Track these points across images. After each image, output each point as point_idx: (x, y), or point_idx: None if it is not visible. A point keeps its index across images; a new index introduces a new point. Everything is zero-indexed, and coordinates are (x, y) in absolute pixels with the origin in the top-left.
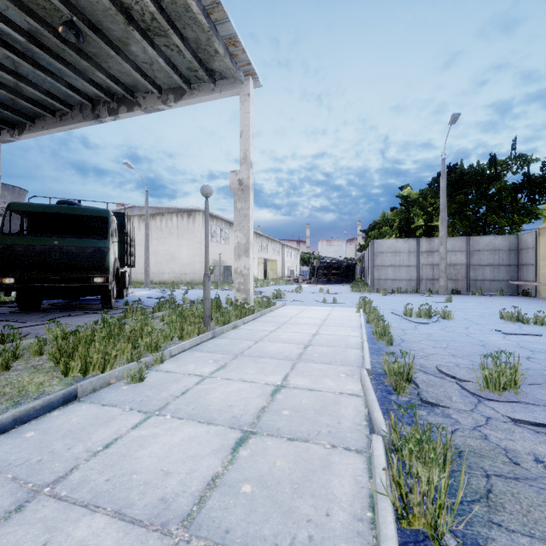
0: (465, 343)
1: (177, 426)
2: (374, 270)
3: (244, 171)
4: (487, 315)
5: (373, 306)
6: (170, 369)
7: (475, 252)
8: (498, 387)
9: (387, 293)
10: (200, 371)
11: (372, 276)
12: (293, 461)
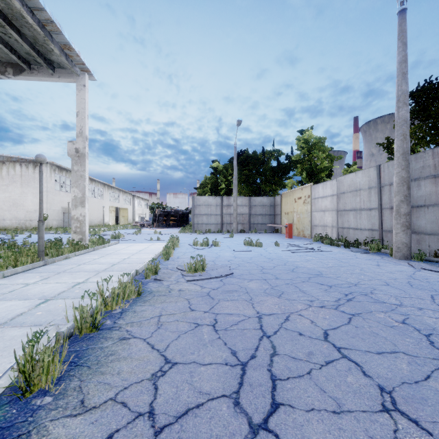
0: (209, 257)
1: (3, 303)
2: (194, 217)
3: (80, 142)
4: (242, 243)
5: (175, 240)
6: (2, 283)
7: (253, 206)
8: (194, 271)
9: (203, 233)
10: (27, 282)
11: (193, 222)
12: (69, 304)
